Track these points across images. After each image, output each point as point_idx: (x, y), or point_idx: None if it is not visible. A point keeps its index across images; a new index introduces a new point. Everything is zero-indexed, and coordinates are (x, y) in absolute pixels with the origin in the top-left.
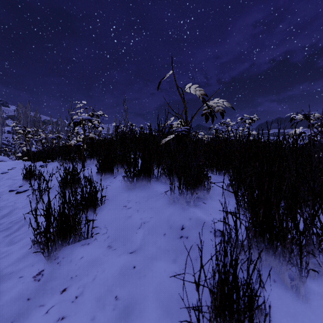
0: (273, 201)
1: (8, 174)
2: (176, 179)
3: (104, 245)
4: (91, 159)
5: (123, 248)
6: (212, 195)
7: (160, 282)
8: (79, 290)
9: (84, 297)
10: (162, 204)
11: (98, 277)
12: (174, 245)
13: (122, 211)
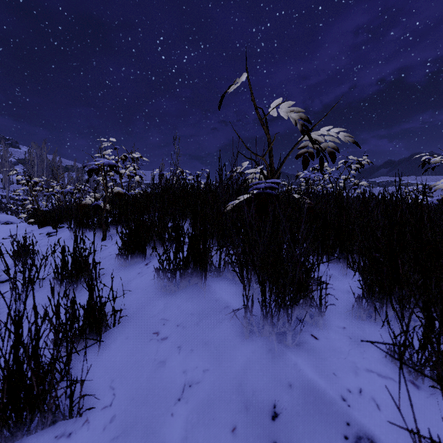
0: None
1: None
2: (254, 279)
3: None
4: (116, 226)
5: None
6: (325, 314)
7: None
8: None
9: None
10: (228, 334)
11: None
12: None
13: (149, 346)
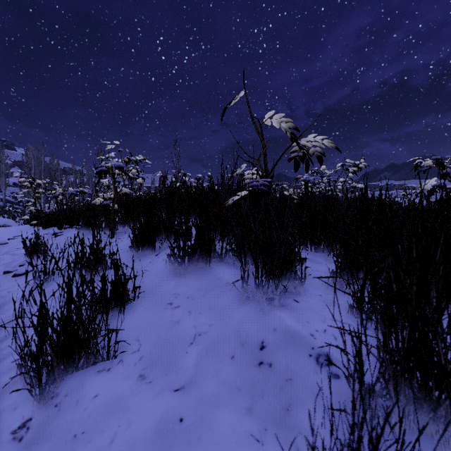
0: (432, 316)
1: (7, 246)
2: (250, 261)
3: (133, 372)
4: (124, 225)
5: (164, 380)
6: (307, 287)
7: None
8: None
9: None
10: (229, 301)
11: (119, 438)
12: (249, 379)
13: (165, 312)
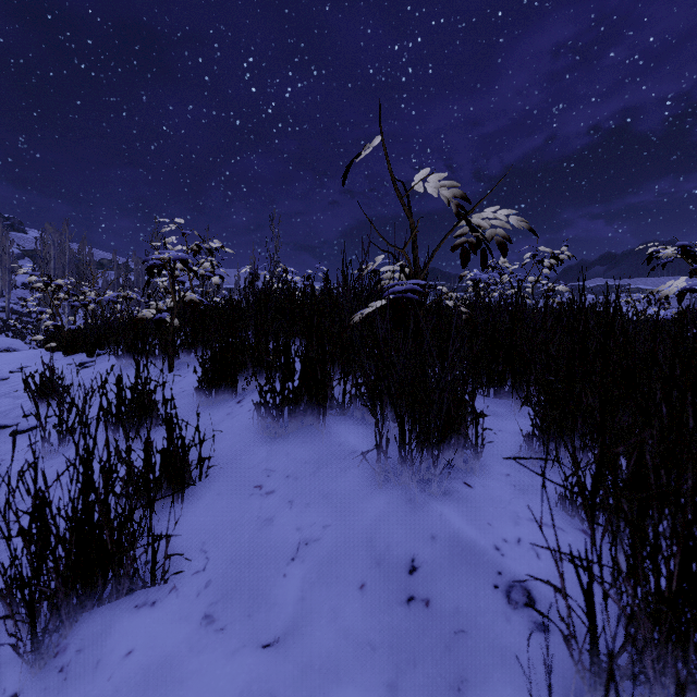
0: None
1: (6, 384)
2: (391, 415)
3: (194, 610)
4: (189, 351)
5: (245, 625)
6: (485, 459)
7: None
8: None
9: None
10: (356, 484)
11: None
12: (392, 628)
13: (250, 502)
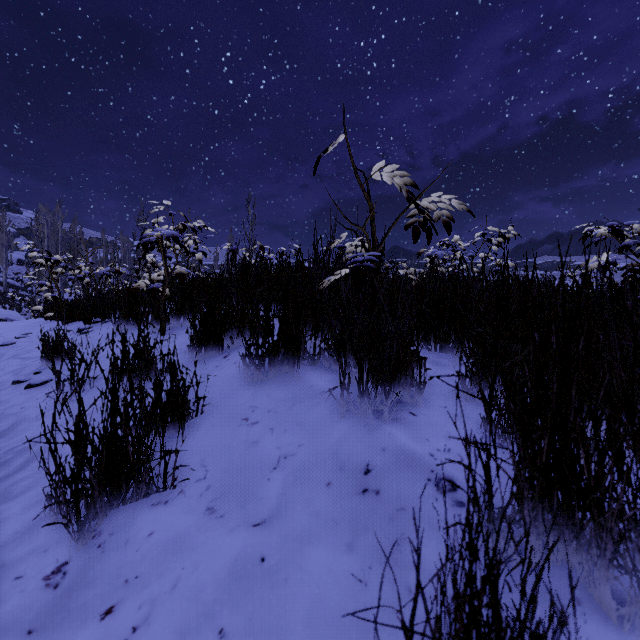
0: (574, 420)
1: (14, 348)
2: (352, 363)
3: (199, 505)
4: (179, 317)
5: (239, 513)
6: (428, 396)
7: (319, 598)
8: (142, 613)
9: (151, 628)
10: (324, 415)
11: (184, 582)
12: (350, 510)
13: (239, 430)
